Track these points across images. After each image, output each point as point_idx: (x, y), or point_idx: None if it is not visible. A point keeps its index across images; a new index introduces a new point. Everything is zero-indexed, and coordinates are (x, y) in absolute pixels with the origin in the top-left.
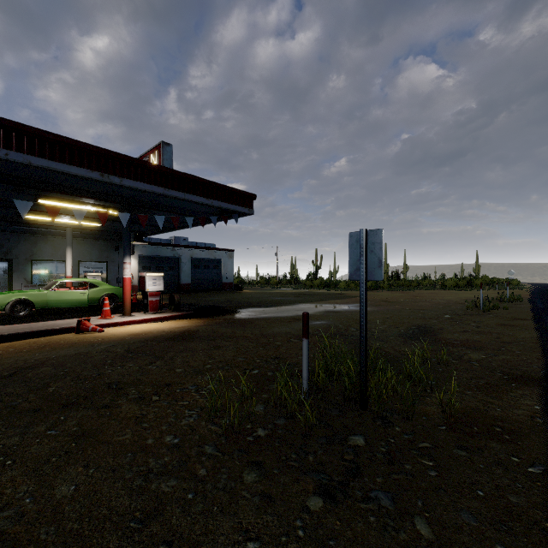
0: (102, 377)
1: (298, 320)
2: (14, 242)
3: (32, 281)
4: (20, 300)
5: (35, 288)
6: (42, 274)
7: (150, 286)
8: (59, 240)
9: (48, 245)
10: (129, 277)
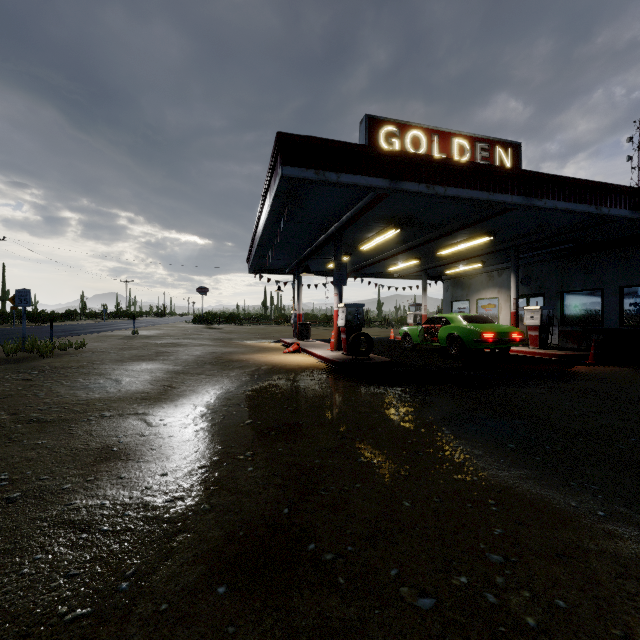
0: (157, 348)
1: (155, 383)
2: (546, 273)
3: (562, 319)
4: (407, 332)
5: (556, 328)
6: (573, 310)
7: (340, 320)
8: (592, 258)
9: (579, 269)
10: (335, 310)
